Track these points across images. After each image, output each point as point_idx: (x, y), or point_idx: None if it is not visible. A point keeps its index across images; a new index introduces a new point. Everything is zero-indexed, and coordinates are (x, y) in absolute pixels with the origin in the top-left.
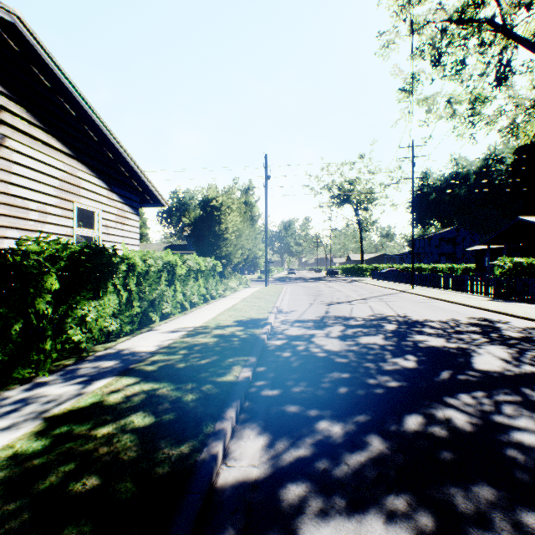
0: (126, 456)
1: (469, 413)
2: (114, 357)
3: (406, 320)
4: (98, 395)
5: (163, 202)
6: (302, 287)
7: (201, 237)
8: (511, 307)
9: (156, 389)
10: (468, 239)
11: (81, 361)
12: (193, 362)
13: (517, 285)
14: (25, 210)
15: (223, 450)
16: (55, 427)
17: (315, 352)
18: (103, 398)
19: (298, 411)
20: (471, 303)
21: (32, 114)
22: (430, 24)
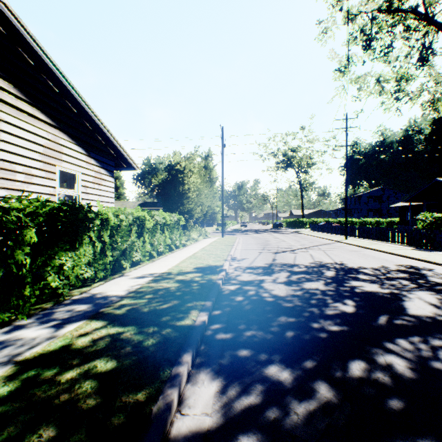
0: (85, 404)
1: (409, 359)
2: (88, 301)
3: (343, 267)
4: (67, 339)
5: (134, 166)
6: (252, 238)
7: (167, 196)
8: (433, 255)
9: (121, 333)
10: (392, 197)
11: (58, 305)
12: (156, 306)
13: (437, 236)
14: (12, 172)
15: (178, 398)
16: (23, 372)
17: (264, 296)
18: (72, 341)
19: (249, 355)
20: (398, 252)
21: (18, 90)
22: (361, 14)
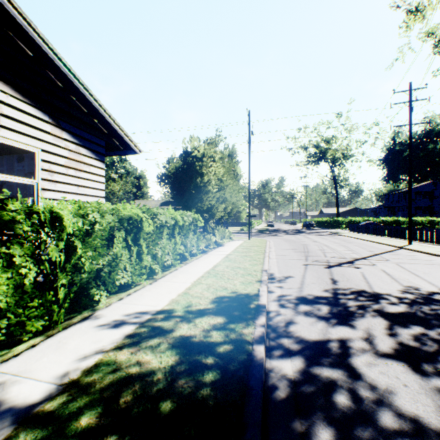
0: None
1: None
2: None
3: None
4: None
5: (134, 148)
6: (285, 241)
7: (181, 190)
8: None
9: None
10: None
11: None
12: None
13: None
14: None
15: None
16: None
17: (392, 433)
18: None
19: None
20: None
21: None
22: None
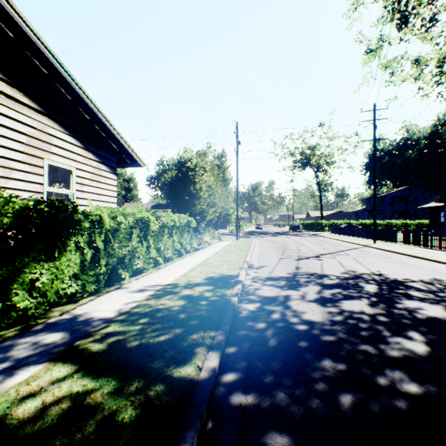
0: None
1: None
2: (65, 327)
3: (384, 279)
4: (6, 402)
5: (139, 162)
6: (269, 241)
7: (176, 196)
8: None
9: (88, 392)
10: (420, 197)
11: (25, 332)
12: (150, 338)
13: None
14: None
15: None
16: None
17: (294, 323)
18: (9, 408)
19: None
20: (445, 260)
21: None
22: None
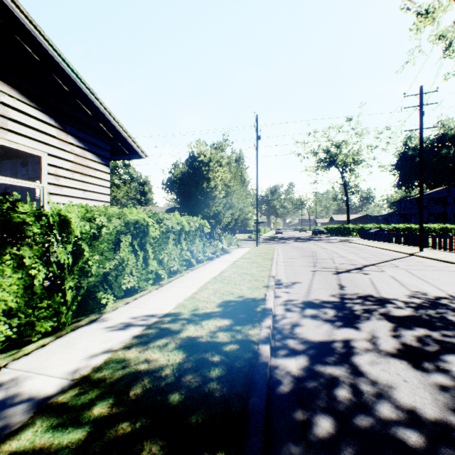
0: None
1: None
2: None
3: None
4: None
5: (139, 152)
6: (293, 248)
7: (187, 195)
8: None
9: None
10: None
11: None
12: None
13: None
14: None
15: None
16: None
17: (389, 421)
18: None
19: None
20: None
21: None
22: None
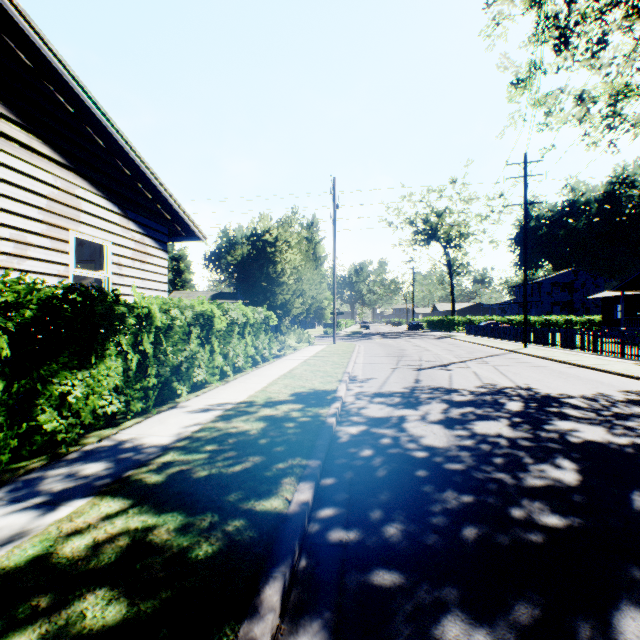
0: None
1: None
2: (107, 455)
3: (533, 395)
4: (48, 540)
5: (199, 234)
6: (379, 346)
7: (250, 281)
8: None
9: (150, 529)
10: (589, 284)
11: (55, 462)
12: (222, 468)
13: None
14: None
15: None
16: None
17: (410, 449)
18: (54, 547)
19: (398, 588)
20: (617, 370)
21: (3, 103)
22: None
